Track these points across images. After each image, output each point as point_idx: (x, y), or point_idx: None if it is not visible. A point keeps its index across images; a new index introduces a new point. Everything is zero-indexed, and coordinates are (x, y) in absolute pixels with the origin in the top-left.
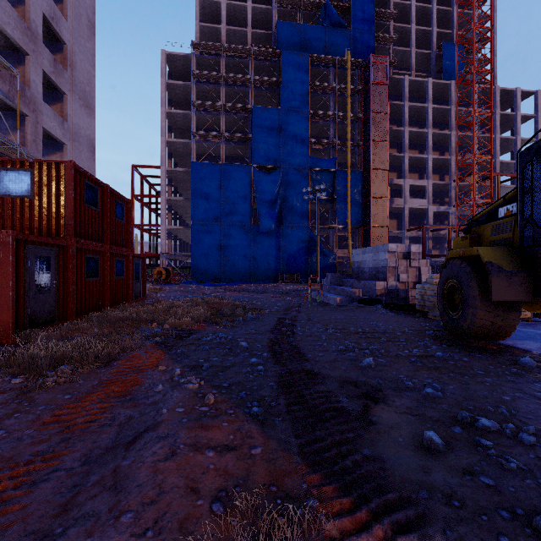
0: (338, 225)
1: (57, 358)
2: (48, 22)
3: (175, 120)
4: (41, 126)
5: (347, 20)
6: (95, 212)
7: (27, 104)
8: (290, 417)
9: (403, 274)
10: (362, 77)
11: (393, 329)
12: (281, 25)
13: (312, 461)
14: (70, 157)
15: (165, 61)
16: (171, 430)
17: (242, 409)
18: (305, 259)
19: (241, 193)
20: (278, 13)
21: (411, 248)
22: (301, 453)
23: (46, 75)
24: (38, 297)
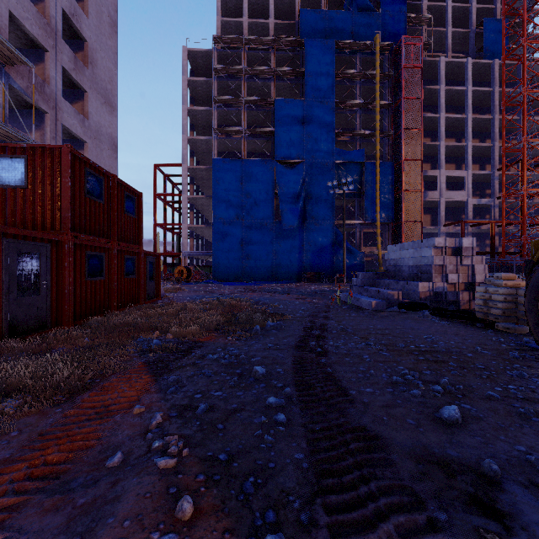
0: (366, 221)
1: (10, 386)
2: (68, 19)
3: (197, 117)
4: (61, 123)
5: (375, 3)
6: (99, 205)
7: (46, 101)
8: None
9: (453, 273)
10: (392, 61)
11: (458, 346)
12: (305, 13)
13: None
14: (91, 155)
15: (186, 58)
16: None
17: (243, 538)
18: (330, 257)
19: (263, 189)
20: (301, 2)
21: (462, 242)
22: None
23: (66, 72)
24: (22, 301)
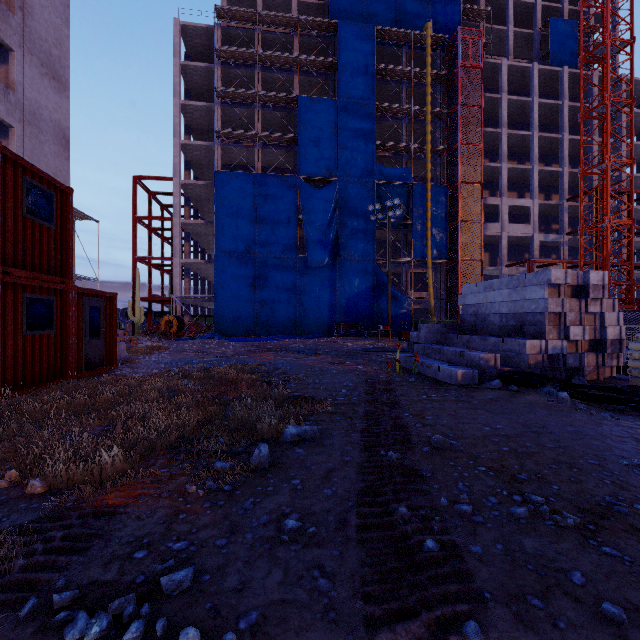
0: (414, 258)
1: None
2: None
3: (194, 117)
4: None
5: None
6: None
7: None
8: None
9: (575, 325)
10: (445, 60)
11: None
12: None
13: None
14: (21, 148)
15: (179, 34)
16: None
17: None
18: (370, 304)
19: (282, 214)
20: None
21: (590, 277)
22: None
23: None
24: None
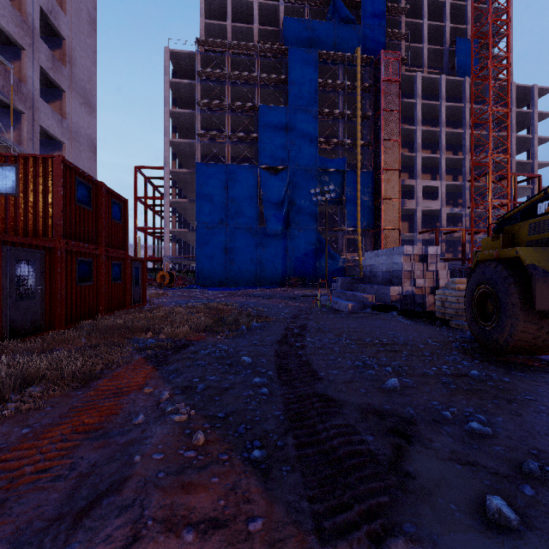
0: (347, 227)
1: (29, 377)
2: (46, 16)
3: (179, 120)
4: (38, 124)
5: (356, 16)
6: (88, 212)
7: (23, 101)
8: (301, 465)
9: (420, 278)
10: (372, 74)
11: (414, 340)
12: (289, 21)
13: (334, 548)
14: (69, 157)
15: (169, 59)
16: (139, 494)
17: (239, 453)
18: (313, 262)
19: (247, 194)
20: (285, 10)
21: (428, 250)
22: (318, 530)
23: (43, 71)
24: (19, 305)
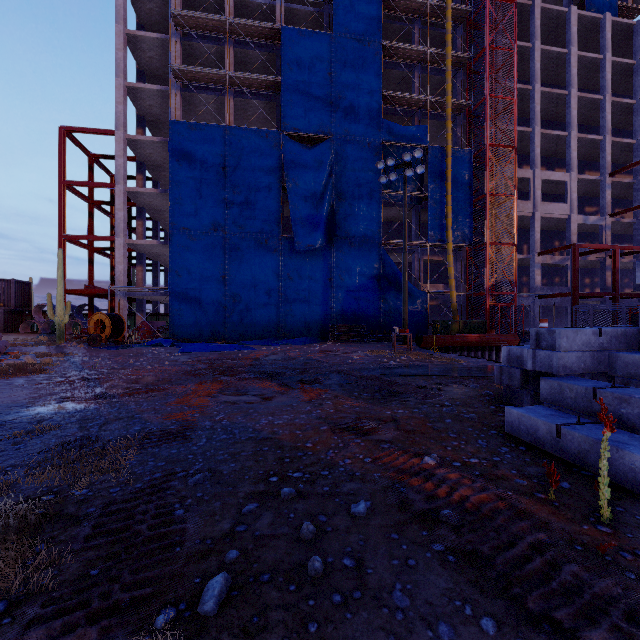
0: (430, 241)
1: None
2: None
3: (147, 56)
4: None
5: None
6: None
7: None
8: None
9: None
10: None
11: None
12: None
13: None
14: None
15: None
16: None
17: None
18: (375, 299)
19: (261, 180)
20: None
21: None
22: None
23: None
24: None
